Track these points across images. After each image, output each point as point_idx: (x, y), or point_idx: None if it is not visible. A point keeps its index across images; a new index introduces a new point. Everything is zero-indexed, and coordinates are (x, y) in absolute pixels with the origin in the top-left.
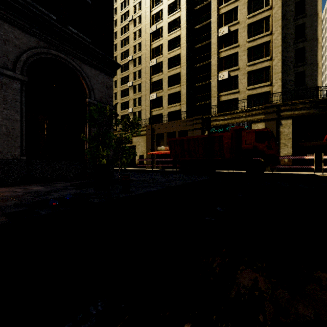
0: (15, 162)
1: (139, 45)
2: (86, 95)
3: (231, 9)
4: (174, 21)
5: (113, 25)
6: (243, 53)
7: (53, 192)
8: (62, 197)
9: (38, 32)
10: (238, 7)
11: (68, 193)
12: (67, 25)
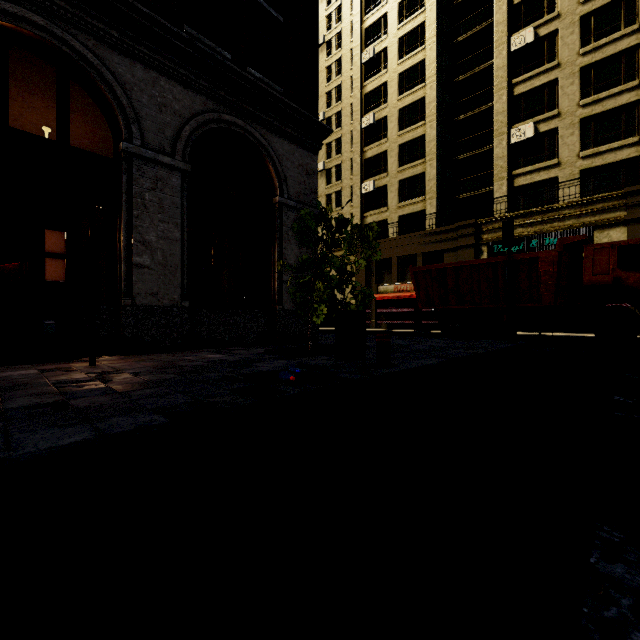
0: (174, 311)
1: (337, 90)
2: (274, 190)
3: None
4: (411, 34)
5: (317, 57)
6: (569, 80)
7: (253, 363)
8: (284, 370)
9: (206, 86)
10: None
11: (281, 364)
12: (246, 67)
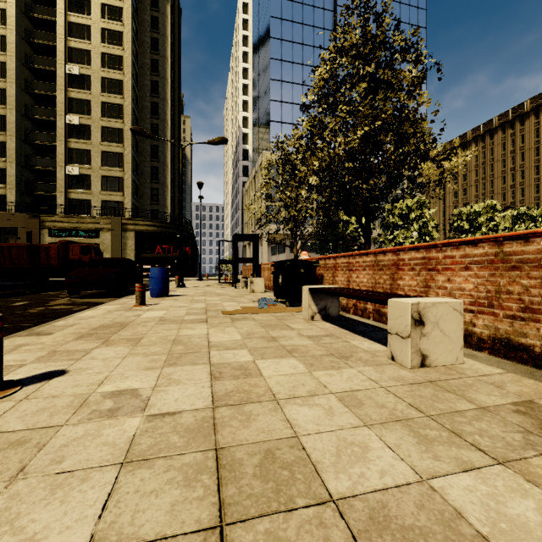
0: None
1: None
2: None
3: (84, 100)
4: None
5: None
6: (97, 154)
7: None
8: None
9: None
10: (91, 102)
11: None
12: None
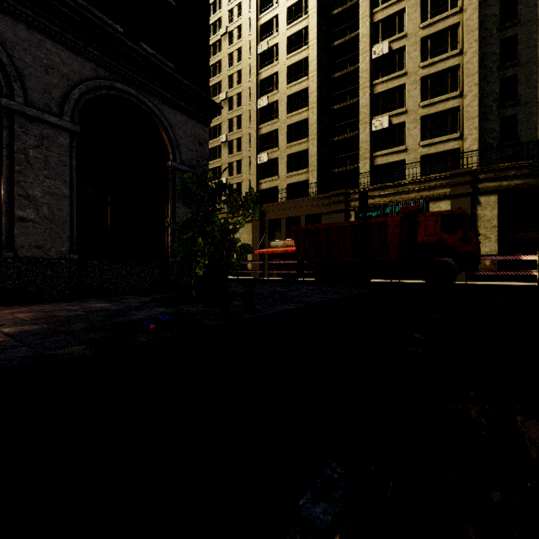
0: (62, 263)
1: (238, 74)
2: (168, 155)
3: (394, 14)
4: (297, 35)
5: (208, 42)
6: (413, 86)
7: (132, 311)
8: (153, 318)
9: (97, 54)
10: (405, 10)
11: (157, 312)
12: (139, 41)
